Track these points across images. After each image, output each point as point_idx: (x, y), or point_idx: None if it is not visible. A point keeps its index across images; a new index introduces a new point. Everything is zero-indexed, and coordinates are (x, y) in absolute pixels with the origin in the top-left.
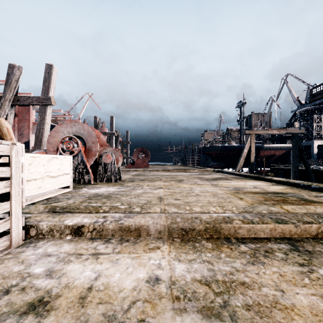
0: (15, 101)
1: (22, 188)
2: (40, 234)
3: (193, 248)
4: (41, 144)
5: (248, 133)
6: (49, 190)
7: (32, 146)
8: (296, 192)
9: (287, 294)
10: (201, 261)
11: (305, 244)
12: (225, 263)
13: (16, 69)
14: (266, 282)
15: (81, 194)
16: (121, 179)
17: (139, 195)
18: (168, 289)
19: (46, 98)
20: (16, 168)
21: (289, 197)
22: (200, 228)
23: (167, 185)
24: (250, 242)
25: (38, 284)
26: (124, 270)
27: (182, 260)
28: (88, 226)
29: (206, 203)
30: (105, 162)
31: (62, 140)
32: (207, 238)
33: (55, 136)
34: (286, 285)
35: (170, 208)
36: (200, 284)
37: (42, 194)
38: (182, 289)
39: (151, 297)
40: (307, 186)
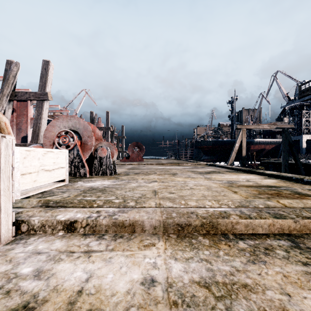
0: (13, 96)
1: (12, 182)
2: (32, 230)
3: (190, 244)
4: (38, 138)
5: (240, 128)
6: (44, 184)
7: (29, 140)
8: (289, 185)
9: (295, 298)
10: (198, 260)
11: (306, 240)
12: (224, 262)
13: (13, 65)
14: (269, 285)
15: (76, 188)
16: (116, 172)
17: (133, 189)
18: (165, 293)
19: (43, 93)
20: (6, 161)
21: (283, 190)
22: (196, 223)
23: (161, 179)
24: (248, 238)
25: (24, 286)
26: (117, 270)
27: (179, 259)
28: (81, 222)
29: (201, 197)
30: (101, 156)
31: (58, 134)
32: (203, 234)
33: (51, 130)
34: (292, 288)
35: (165, 202)
36: (198, 286)
37: (37, 188)
38: (180, 292)
39: (146, 302)
40: (300, 179)
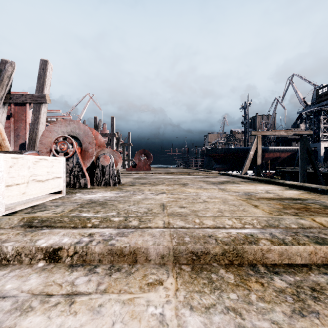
0: (8, 99)
1: None
2: (4, 260)
3: (209, 282)
4: (35, 145)
5: (254, 135)
6: (35, 196)
7: None
8: (315, 198)
9: None
10: (223, 309)
11: None
12: (260, 314)
13: (8, 65)
14: None
15: (73, 200)
16: (121, 183)
17: (138, 202)
18: None
19: (40, 96)
20: None
21: (310, 204)
22: (216, 251)
23: (170, 190)
24: (285, 272)
25: None
26: None
27: (196, 307)
28: (67, 249)
29: (217, 212)
30: (103, 164)
31: (56, 140)
32: (225, 266)
33: (48, 135)
34: None
35: (176, 220)
36: None
37: (28, 201)
38: None
39: None
40: (326, 191)
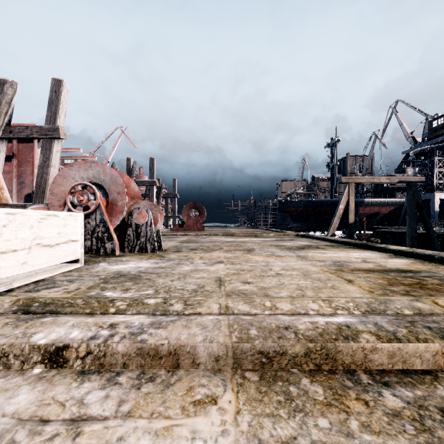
0: (7, 133)
1: None
2: None
3: (286, 400)
4: (44, 196)
5: (345, 182)
6: (41, 267)
7: None
8: (432, 269)
9: None
10: None
11: None
12: None
13: (8, 86)
14: None
15: (94, 273)
16: (162, 248)
17: (185, 275)
18: None
19: (51, 129)
20: None
21: (426, 278)
22: (295, 351)
23: (230, 258)
24: (399, 383)
25: None
26: None
27: (267, 442)
28: (77, 348)
29: (295, 290)
30: (137, 222)
31: (72, 190)
32: (310, 373)
33: (61, 183)
34: None
35: (237, 303)
36: None
37: (31, 273)
38: None
39: None
40: None
